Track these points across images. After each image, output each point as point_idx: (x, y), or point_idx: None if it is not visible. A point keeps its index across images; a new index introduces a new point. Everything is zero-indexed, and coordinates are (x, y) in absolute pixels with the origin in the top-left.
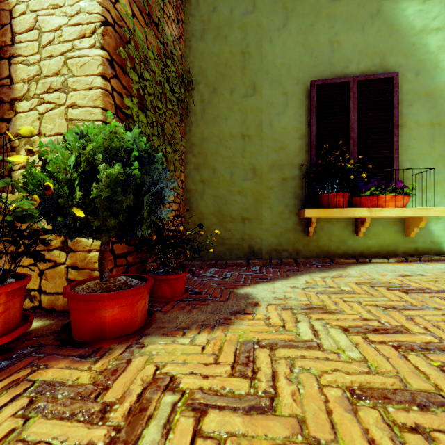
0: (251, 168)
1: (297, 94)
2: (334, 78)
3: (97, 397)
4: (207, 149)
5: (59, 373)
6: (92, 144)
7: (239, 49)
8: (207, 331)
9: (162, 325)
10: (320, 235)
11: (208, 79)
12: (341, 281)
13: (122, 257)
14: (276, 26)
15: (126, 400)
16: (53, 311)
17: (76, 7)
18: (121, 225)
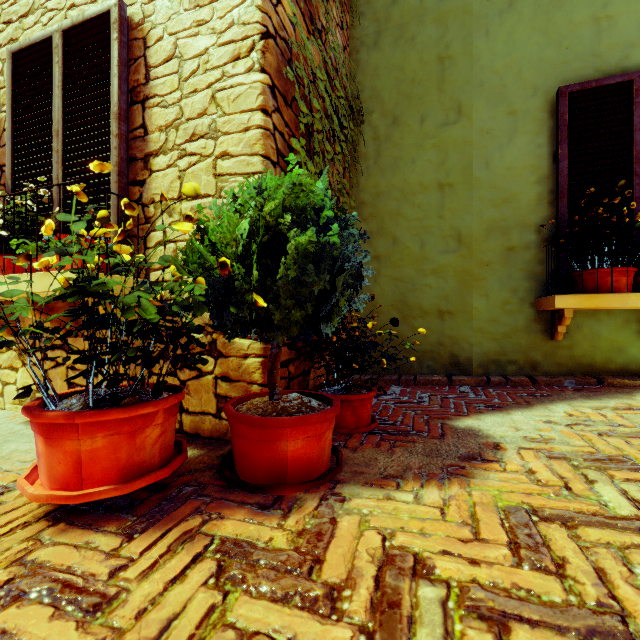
0: (454, 234)
1: (533, 111)
2: (602, 77)
3: (311, 573)
4: (384, 209)
5: (241, 528)
6: (273, 202)
7: (434, 53)
8: (434, 484)
9: (358, 469)
10: (575, 338)
11: (385, 105)
12: (635, 416)
13: (284, 366)
14: (496, 9)
15: (357, 584)
16: (198, 438)
17: (228, 19)
18: (302, 319)
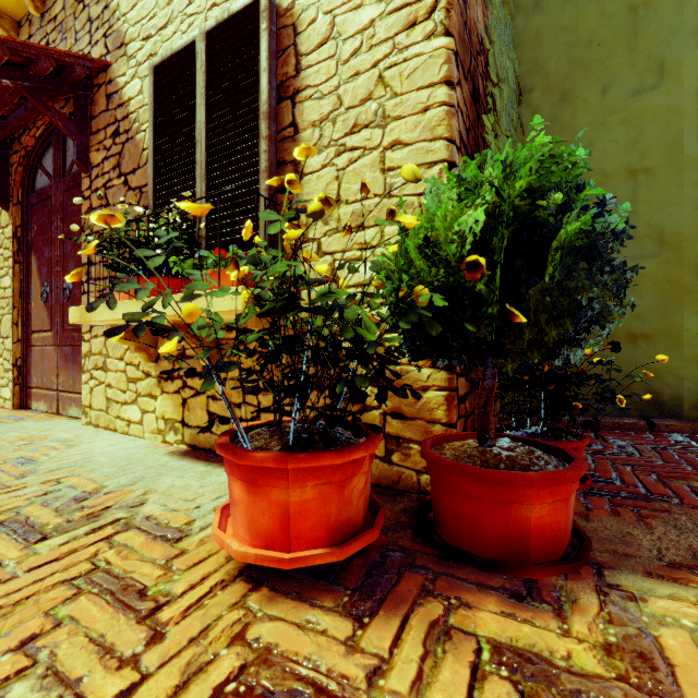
0: (652, 234)
1: None
2: None
3: None
4: None
5: (509, 628)
6: (523, 180)
7: (622, 1)
8: None
9: (616, 548)
10: None
11: (549, 79)
12: None
13: (462, 402)
14: None
15: None
16: None
17: None
18: None
